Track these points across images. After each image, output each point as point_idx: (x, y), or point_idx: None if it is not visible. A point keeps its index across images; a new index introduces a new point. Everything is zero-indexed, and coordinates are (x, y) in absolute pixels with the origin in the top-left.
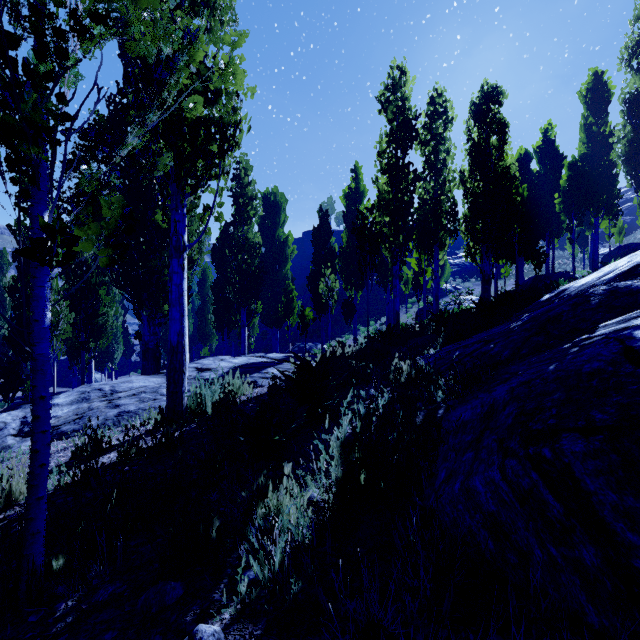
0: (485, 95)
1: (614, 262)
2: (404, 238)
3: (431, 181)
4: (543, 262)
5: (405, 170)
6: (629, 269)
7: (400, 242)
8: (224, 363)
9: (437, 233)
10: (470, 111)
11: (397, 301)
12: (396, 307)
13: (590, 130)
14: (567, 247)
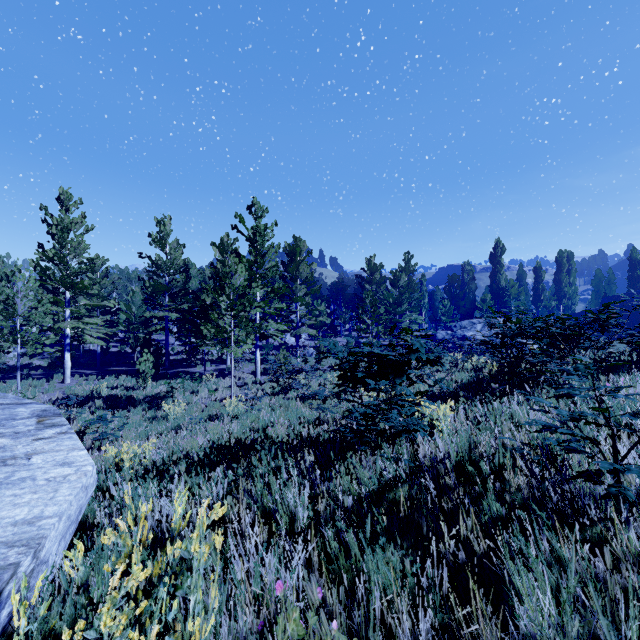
0: None
1: None
2: None
3: None
4: None
5: (632, 277)
6: None
7: None
8: None
9: None
10: None
11: None
12: None
13: None
14: None
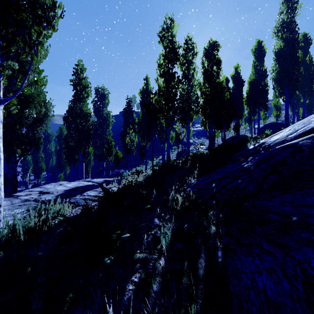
0: (211, 45)
1: (291, 127)
2: (172, 113)
3: (186, 85)
4: (238, 129)
5: (173, 75)
6: (307, 130)
7: (170, 115)
8: (60, 187)
9: (189, 112)
10: (203, 53)
11: (169, 148)
12: (168, 151)
13: (256, 68)
14: (243, 124)
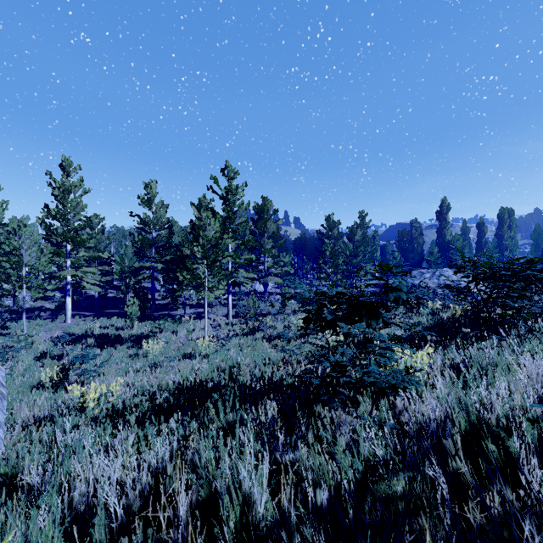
0: None
1: None
2: None
3: None
4: None
5: None
6: None
7: None
8: None
9: None
10: None
11: None
12: None
13: None
14: None
